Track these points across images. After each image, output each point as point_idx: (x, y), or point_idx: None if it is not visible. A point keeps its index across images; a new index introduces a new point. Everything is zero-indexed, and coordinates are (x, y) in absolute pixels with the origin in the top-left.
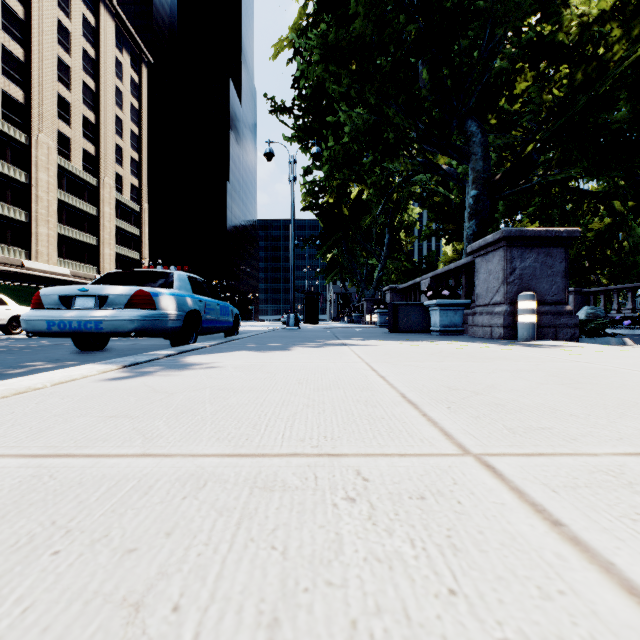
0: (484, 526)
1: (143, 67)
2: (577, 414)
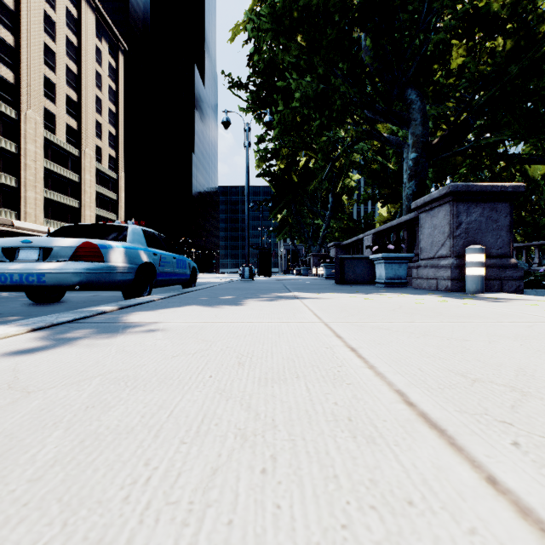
0: None
1: (119, 54)
2: None
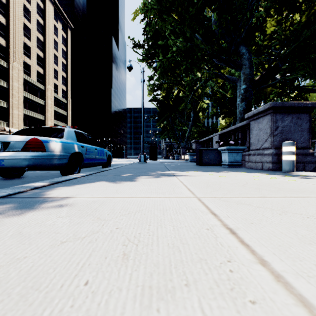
0: None
1: (68, 30)
2: None
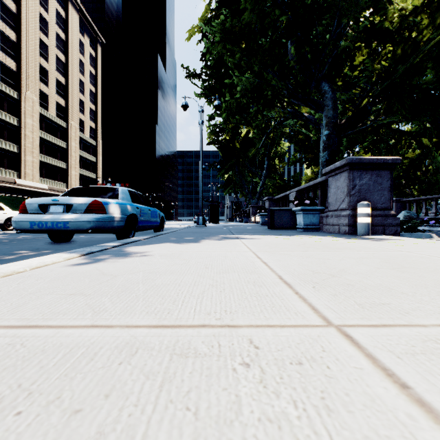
0: (349, 389)
1: (98, 46)
2: (407, 292)
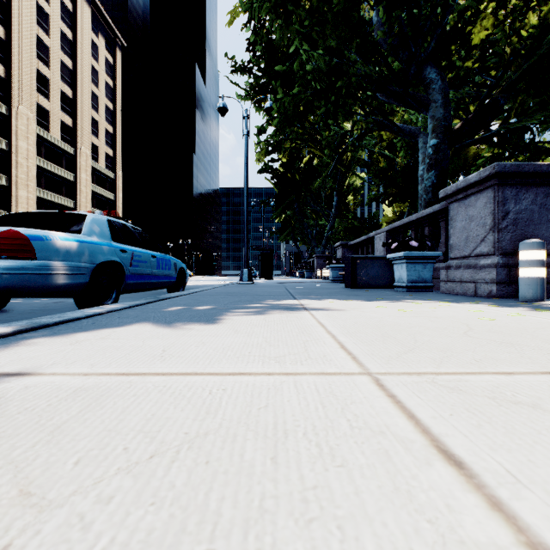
0: None
1: (117, 50)
2: None
